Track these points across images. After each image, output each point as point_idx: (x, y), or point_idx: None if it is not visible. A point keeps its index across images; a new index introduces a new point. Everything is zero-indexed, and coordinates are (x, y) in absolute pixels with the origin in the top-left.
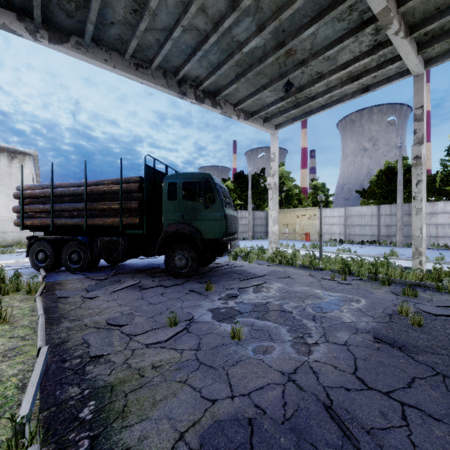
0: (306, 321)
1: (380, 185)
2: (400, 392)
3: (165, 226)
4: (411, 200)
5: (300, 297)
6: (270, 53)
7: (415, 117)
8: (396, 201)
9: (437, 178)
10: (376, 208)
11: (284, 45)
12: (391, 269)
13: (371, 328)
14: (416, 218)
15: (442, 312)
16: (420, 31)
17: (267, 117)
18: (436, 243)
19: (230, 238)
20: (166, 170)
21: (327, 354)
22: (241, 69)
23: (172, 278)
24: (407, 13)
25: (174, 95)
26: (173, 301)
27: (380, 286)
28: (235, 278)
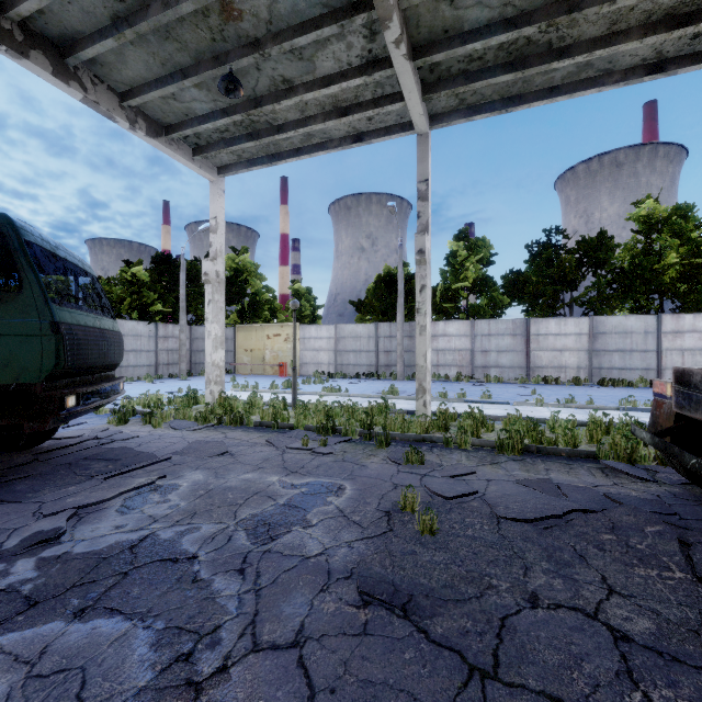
0: (222, 582)
1: (378, 296)
2: None
3: None
4: (412, 318)
5: (233, 502)
6: None
7: (419, 194)
8: (396, 319)
9: (438, 292)
10: (374, 327)
11: None
12: (391, 418)
13: (356, 559)
14: (420, 340)
15: (457, 489)
16: (425, 58)
17: (200, 144)
18: (438, 374)
19: (85, 380)
20: None
21: None
22: (124, 6)
23: None
24: (411, 20)
25: None
26: None
27: (375, 450)
28: (94, 473)
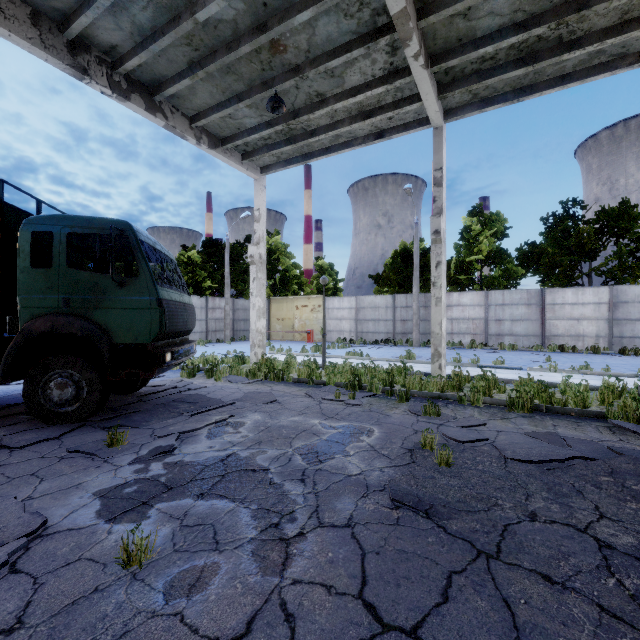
0: (290, 486)
1: (395, 270)
2: (434, 620)
3: (24, 321)
4: (427, 289)
5: (287, 436)
6: (245, 37)
7: (434, 181)
8: (412, 290)
9: (452, 265)
10: (391, 298)
11: (267, 29)
12: (410, 378)
13: (387, 479)
14: (436, 310)
15: (469, 436)
16: (441, 65)
17: (248, 150)
18: (452, 341)
19: (174, 342)
20: (39, 210)
21: (317, 558)
22: (198, 54)
23: (43, 424)
24: (428, 35)
25: (61, 69)
26: (15, 484)
27: (397, 404)
28: (182, 411)
